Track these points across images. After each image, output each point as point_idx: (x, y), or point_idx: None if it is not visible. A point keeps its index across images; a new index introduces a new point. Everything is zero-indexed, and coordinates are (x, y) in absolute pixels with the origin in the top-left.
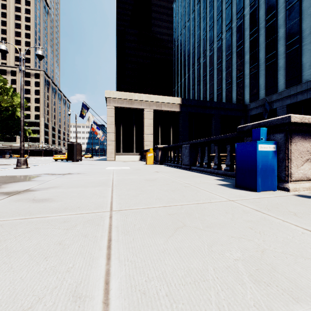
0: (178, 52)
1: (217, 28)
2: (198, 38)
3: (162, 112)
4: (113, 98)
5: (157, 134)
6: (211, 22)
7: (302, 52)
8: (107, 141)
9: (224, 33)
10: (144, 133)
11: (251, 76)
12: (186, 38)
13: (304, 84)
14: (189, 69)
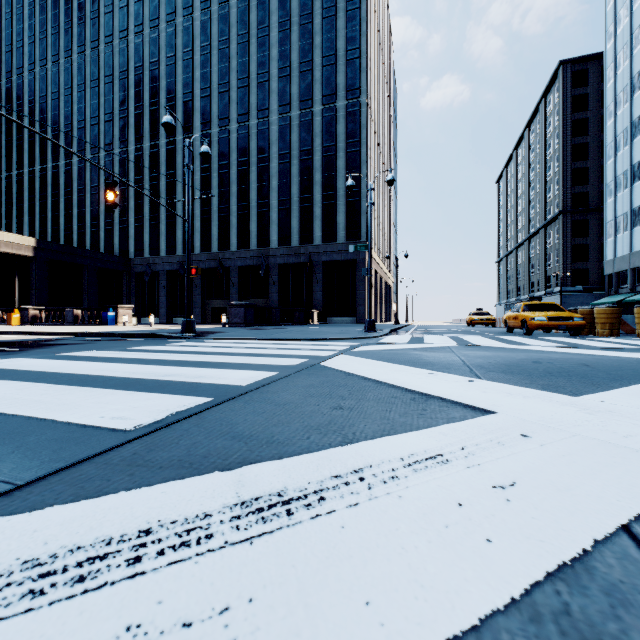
0: (1, 109)
1: (92, 136)
2: (54, 121)
3: None
4: None
5: None
6: (81, 118)
7: (177, 228)
8: None
9: (103, 151)
10: None
11: (137, 228)
12: (25, 98)
13: (178, 256)
14: (33, 162)
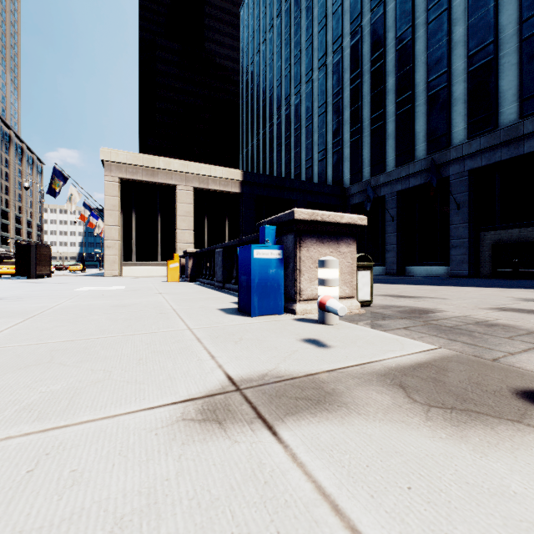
0: (248, 93)
1: (306, 62)
2: (278, 73)
3: (210, 193)
4: (117, 163)
5: (201, 231)
6: (297, 51)
7: (415, 116)
8: (105, 241)
9: (315, 71)
10: (177, 228)
11: (353, 144)
12: (260, 70)
13: (417, 162)
14: (264, 123)
